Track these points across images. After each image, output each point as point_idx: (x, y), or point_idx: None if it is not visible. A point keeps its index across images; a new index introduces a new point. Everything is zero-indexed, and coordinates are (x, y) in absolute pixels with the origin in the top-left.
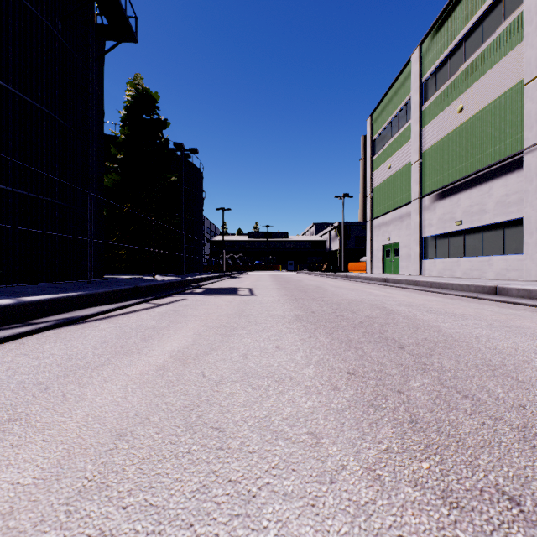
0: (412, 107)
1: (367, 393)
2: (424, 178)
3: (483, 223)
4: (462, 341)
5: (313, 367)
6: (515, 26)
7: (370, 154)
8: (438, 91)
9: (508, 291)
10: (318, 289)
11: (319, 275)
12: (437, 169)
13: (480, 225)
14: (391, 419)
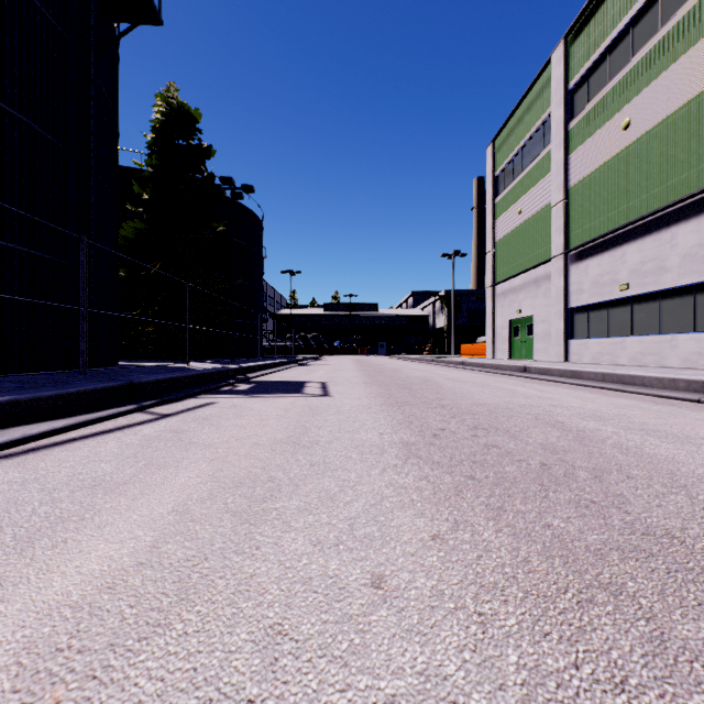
0: (553, 127)
1: None
2: (570, 225)
3: (662, 287)
4: None
5: None
6: None
7: (491, 195)
8: (592, 101)
9: None
10: (428, 385)
11: (422, 361)
12: (590, 211)
13: (657, 289)
14: None
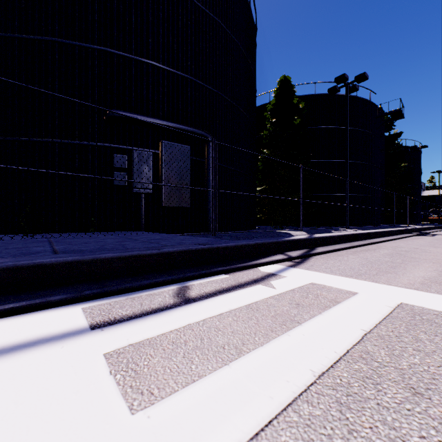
0: None
1: None
2: None
3: None
4: None
5: None
6: None
7: None
8: None
9: None
10: None
11: None
12: None
13: None
14: None
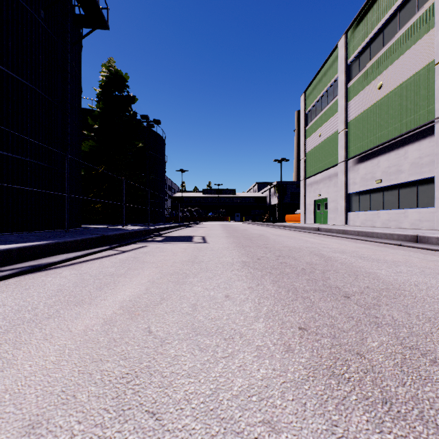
0: (339, 85)
1: (325, 356)
2: (349, 144)
3: (400, 181)
4: (404, 290)
5: (263, 320)
6: (427, 15)
7: (303, 125)
8: (361, 71)
9: (429, 239)
10: (261, 237)
11: (261, 225)
12: (360, 136)
13: (397, 183)
14: (360, 397)
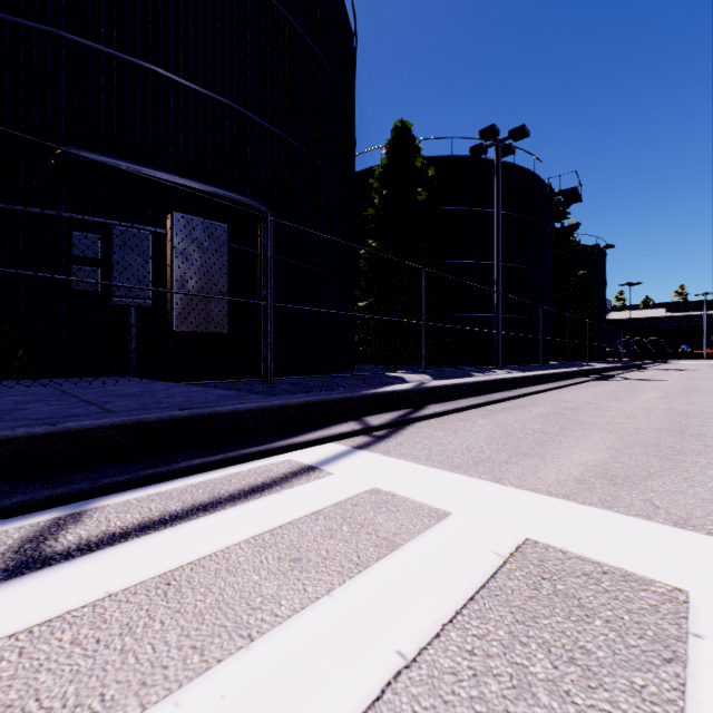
0: None
1: None
2: None
3: None
4: None
5: None
6: None
7: None
8: None
9: None
10: None
11: None
12: None
13: None
14: None
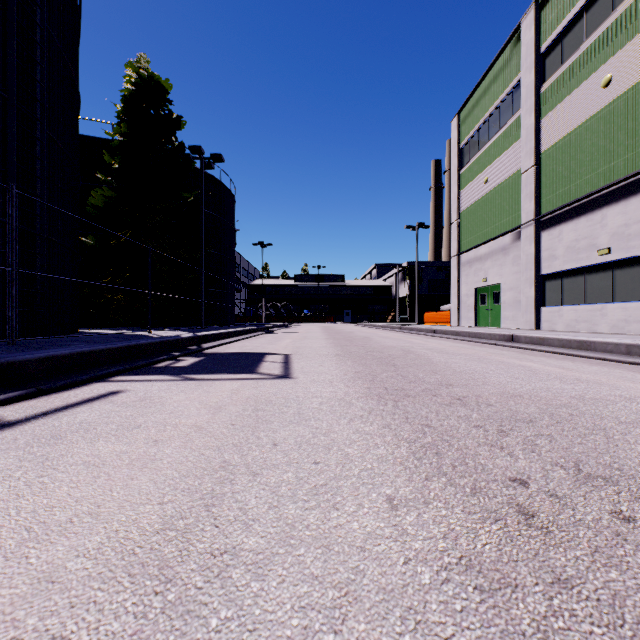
0: (523, 92)
1: None
2: (542, 190)
3: None
4: None
5: None
6: None
7: (456, 167)
8: (566, 61)
9: None
10: (413, 358)
11: (389, 329)
12: (565, 175)
13: None
14: None
